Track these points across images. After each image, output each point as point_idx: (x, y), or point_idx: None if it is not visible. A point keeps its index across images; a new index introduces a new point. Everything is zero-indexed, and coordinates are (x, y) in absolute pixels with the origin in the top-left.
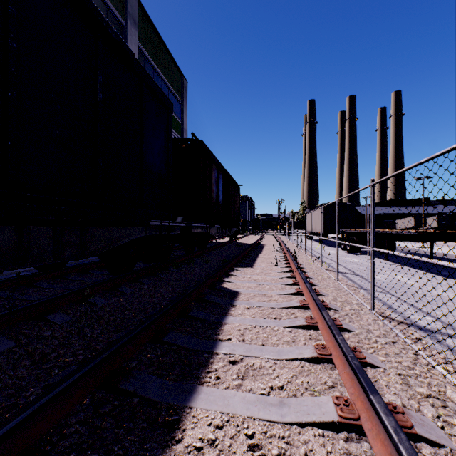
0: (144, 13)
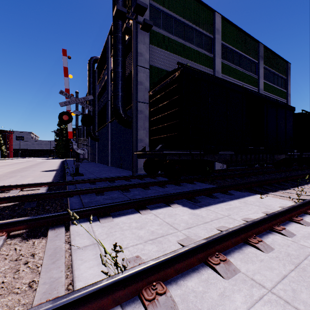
0: (265, 48)
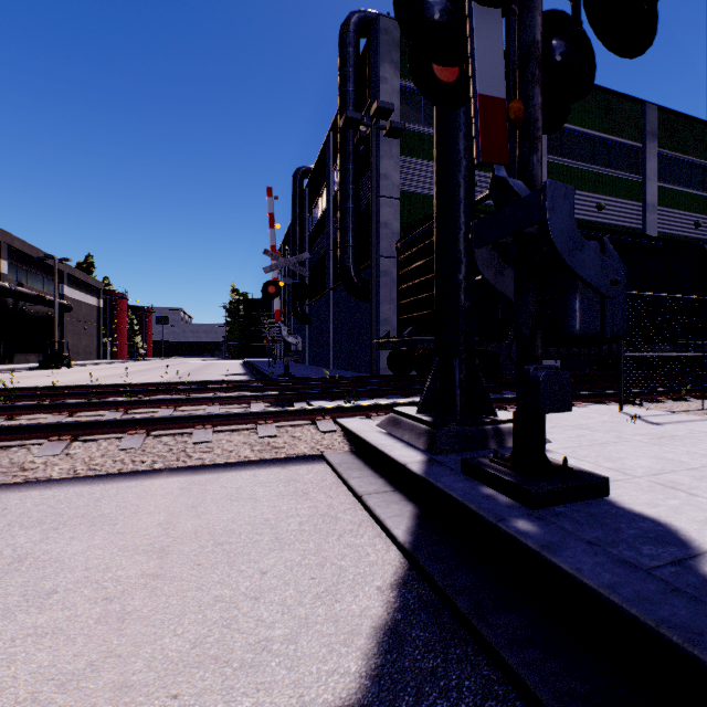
0: (664, 112)
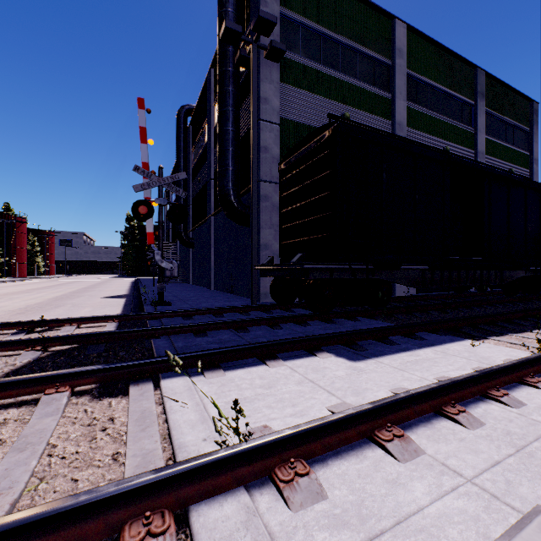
0: (489, 78)
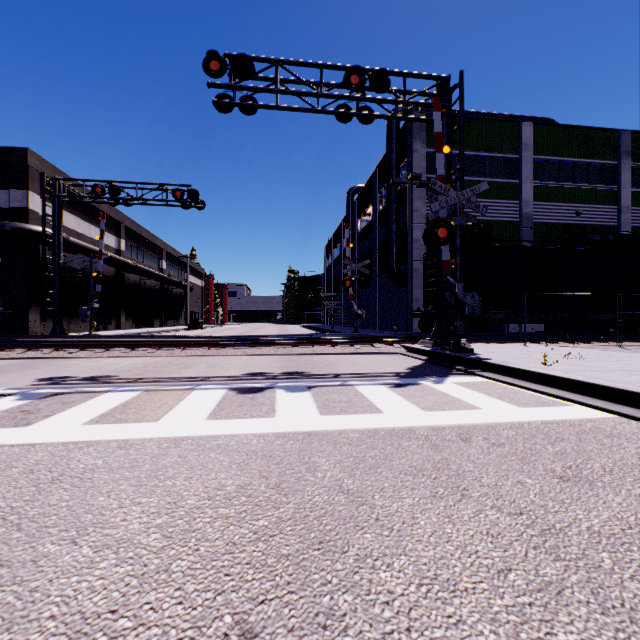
0: (639, 133)
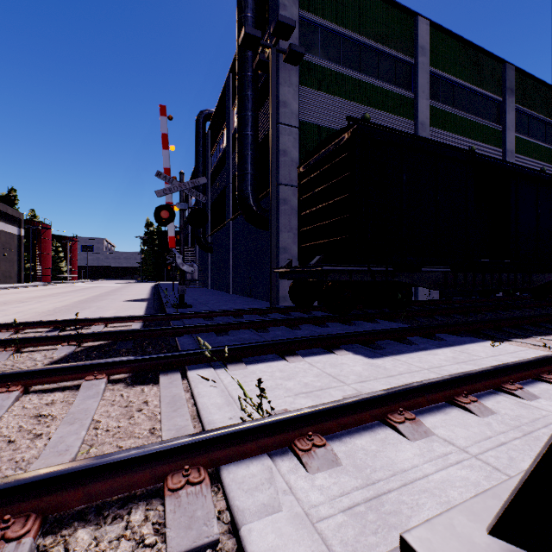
0: (519, 73)
